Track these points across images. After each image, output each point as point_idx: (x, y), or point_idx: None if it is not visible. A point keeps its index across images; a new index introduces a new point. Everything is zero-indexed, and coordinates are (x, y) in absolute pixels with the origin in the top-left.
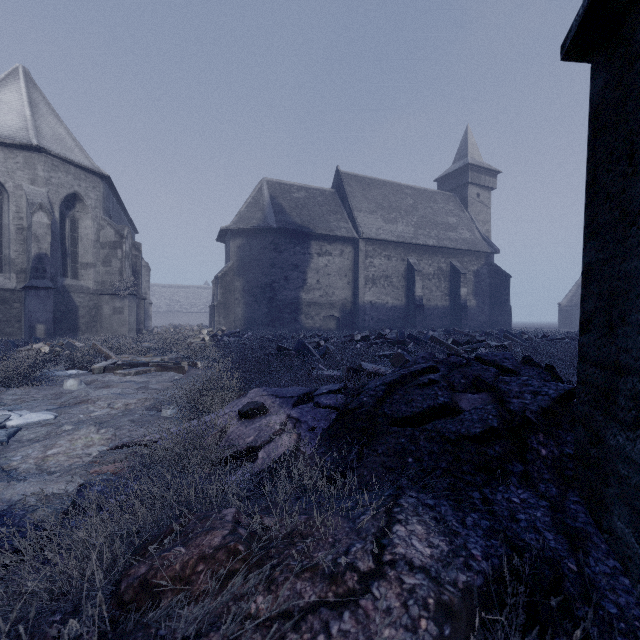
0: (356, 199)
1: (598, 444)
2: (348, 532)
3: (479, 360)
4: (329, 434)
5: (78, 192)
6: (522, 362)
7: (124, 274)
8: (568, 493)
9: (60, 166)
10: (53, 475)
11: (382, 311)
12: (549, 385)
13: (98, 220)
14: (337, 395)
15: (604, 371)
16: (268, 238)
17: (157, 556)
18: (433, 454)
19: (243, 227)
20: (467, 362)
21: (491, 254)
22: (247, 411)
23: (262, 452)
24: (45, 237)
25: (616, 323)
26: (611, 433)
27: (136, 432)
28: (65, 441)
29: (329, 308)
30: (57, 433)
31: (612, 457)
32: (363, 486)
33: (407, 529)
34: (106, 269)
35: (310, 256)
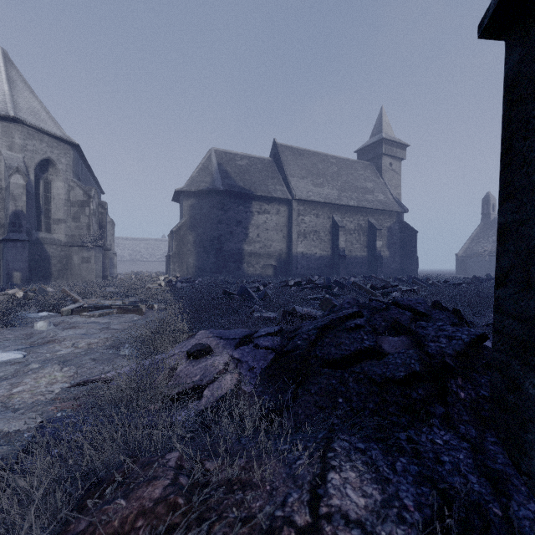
0: (290, 166)
1: (516, 391)
2: (285, 479)
3: (396, 304)
4: (267, 374)
5: (51, 158)
6: (432, 306)
7: (91, 228)
8: (486, 433)
9: (35, 135)
10: (17, 412)
11: (312, 260)
12: (462, 330)
13: (68, 182)
14: (274, 337)
15: (522, 324)
16: (216, 198)
17: (98, 509)
18: (361, 395)
19: (194, 189)
20: (386, 307)
21: (401, 213)
22: (194, 352)
23: (207, 391)
24: (21, 196)
25: (534, 280)
26: (530, 382)
27: (96, 370)
28: (30, 379)
29: (267, 258)
30: (24, 371)
31: (531, 405)
32: (298, 424)
33: (341, 477)
34: (75, 224)
35: (251, 214)
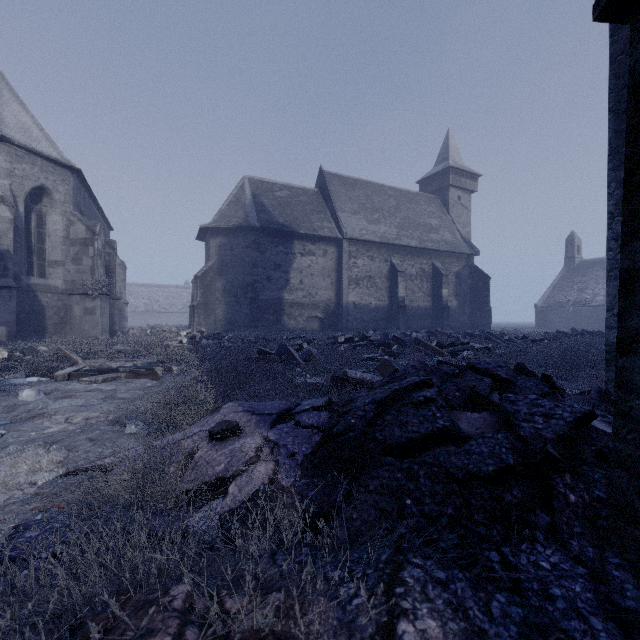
0: (339, 199)
1: None
2: (336, 629)
3: (471, 368)
4: (312, 462)
5: (45, 185)
6: (515, 370)
7: (96, 273)
8: (606, 552)
9: (25, 157)
10: None
11: (365, 312)
12: (562, 406)
13: (68, 215)
14: (321, 412)
15: None
16: (250, 237)
17: None
18: (436, 496)
19: (224, 225)
20: (460, 371)
21: (472, 256)
22: (218, 432)
23: (233, 485)
24: (7, 232)
25: None
26: None
27: (93, 453)
28: (5, 468)
29: (312, 309)
30: None
31: None
32: (352, 534)
33: (416, 628)
34: (76, 267)
35: (293, 256)
